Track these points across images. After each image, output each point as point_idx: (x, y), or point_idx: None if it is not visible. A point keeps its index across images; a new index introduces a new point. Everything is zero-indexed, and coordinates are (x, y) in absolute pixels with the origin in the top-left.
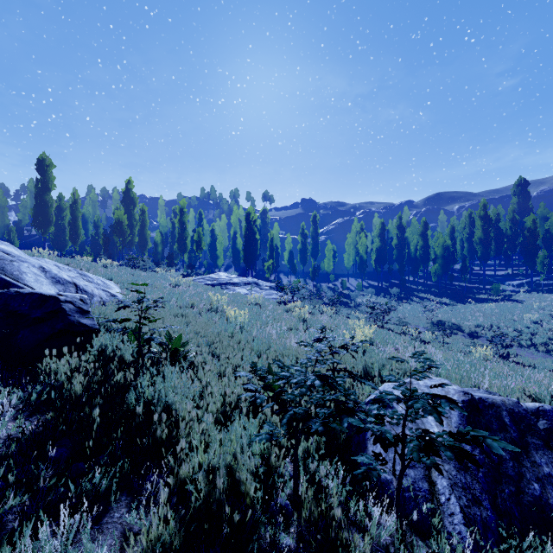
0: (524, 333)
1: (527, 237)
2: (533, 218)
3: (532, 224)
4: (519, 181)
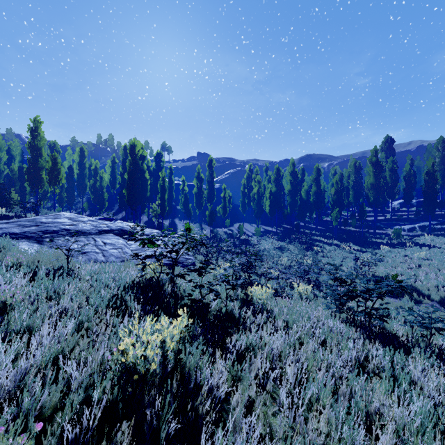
0: None
1: (426, 181)
2: (431, 161)
3: (432, 167)
4: (386, 139)
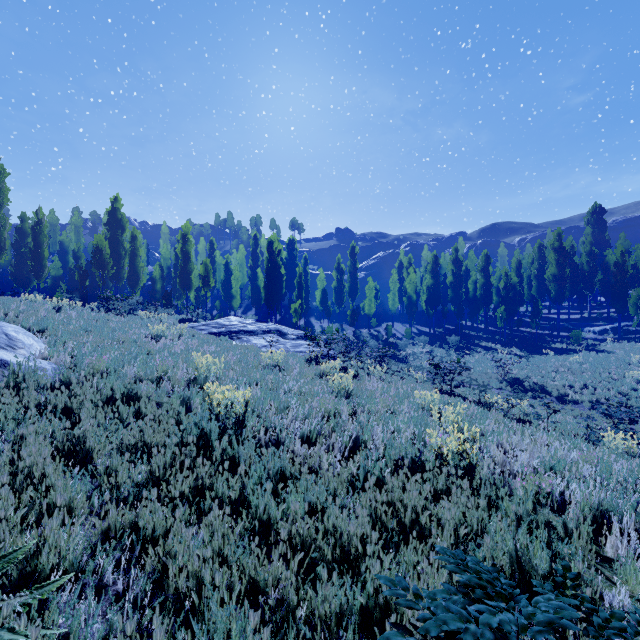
0: (632, 398)
1: (614, 273)
2: (621, 249)
3: (620, 257)
4: (594, 208)
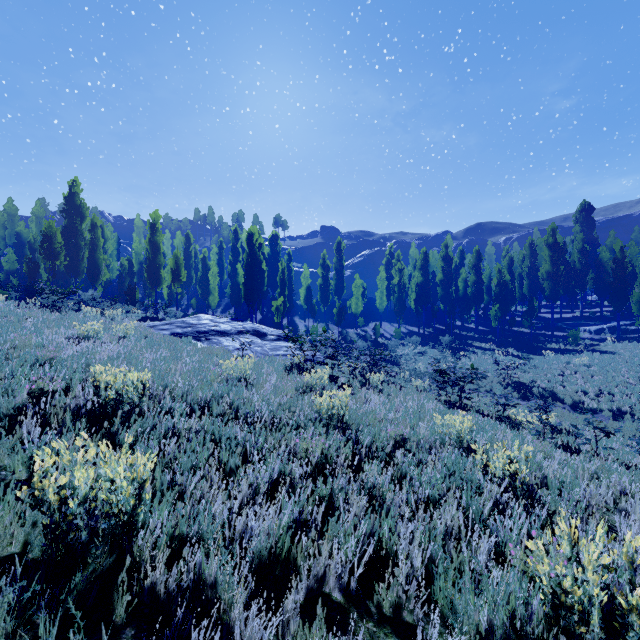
0: None
1: (613, 269)
2: (620, 245)
3: (620, 253)
4: (583, 206)
